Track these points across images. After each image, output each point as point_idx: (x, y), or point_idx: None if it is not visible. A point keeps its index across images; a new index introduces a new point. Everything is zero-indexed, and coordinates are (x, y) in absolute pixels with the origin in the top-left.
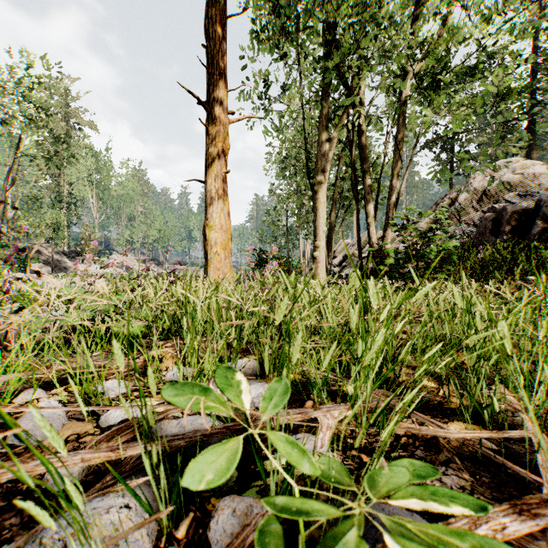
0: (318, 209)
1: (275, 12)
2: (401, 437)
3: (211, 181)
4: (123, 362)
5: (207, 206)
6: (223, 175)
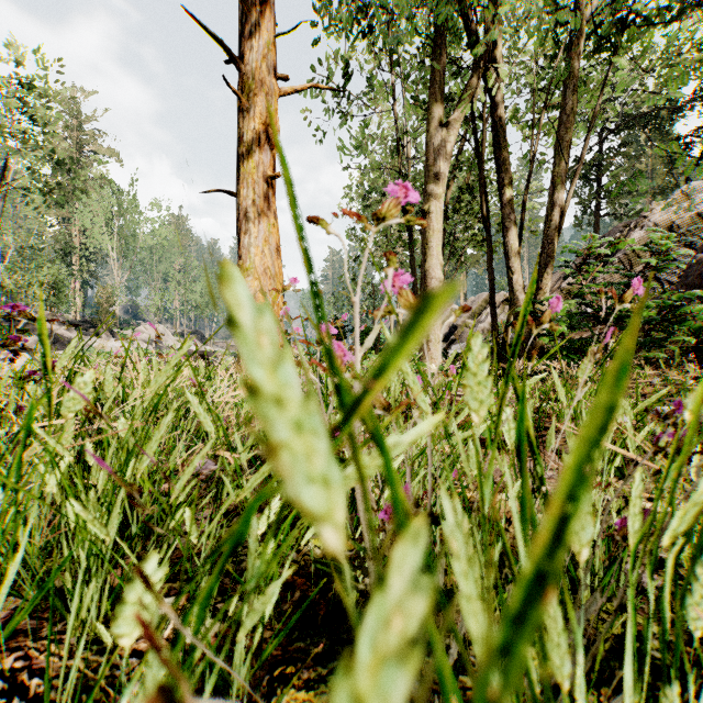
0: (429, 241)
1: None
2: None
3: (248, 191)
4: None
5: (240, 235)
6: (267, 183)
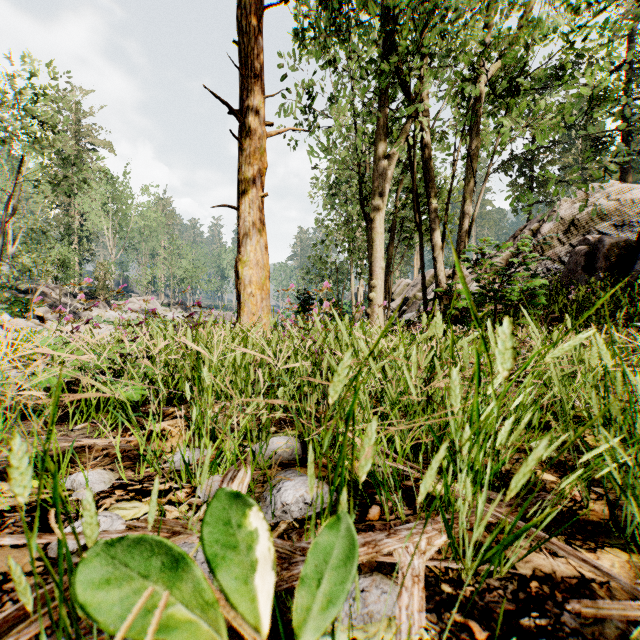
0: (374, 241)
1: (322, 4)
2: (528, 582)
3: (245, 206)
4: (27, 485)
5: (240, 237)
6: (259, 200)
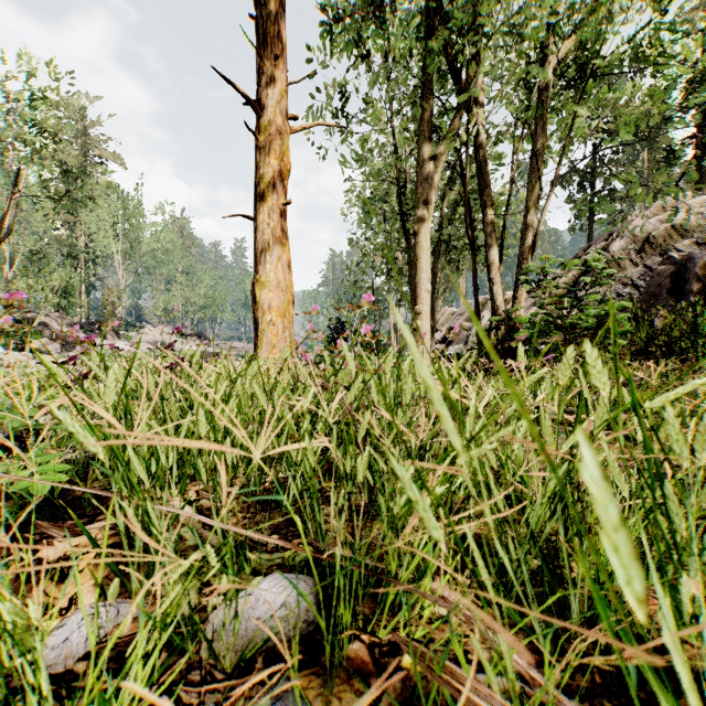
0: (419, 258)
1: None
2: None
3: (264, 216)
4: None
5: (257, 254)
6: (280, 209)
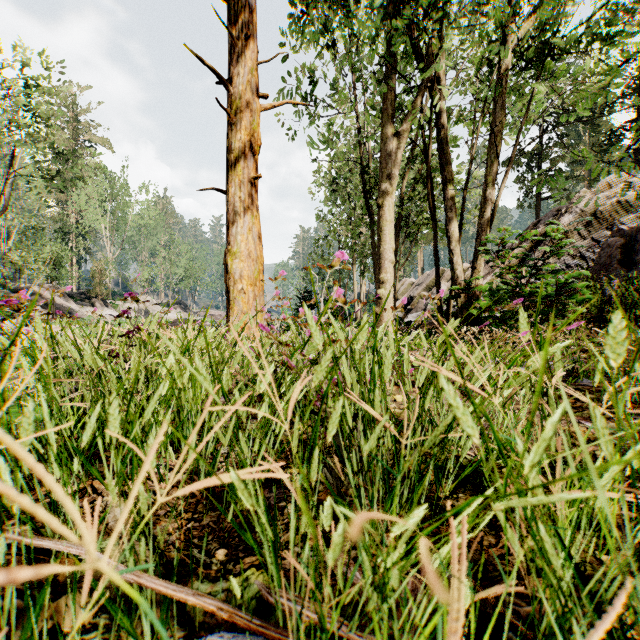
0: (383, 229)
1: None
2: None
3: (235, 189)
4: None
5: (229, 225)
6: (251, 182)
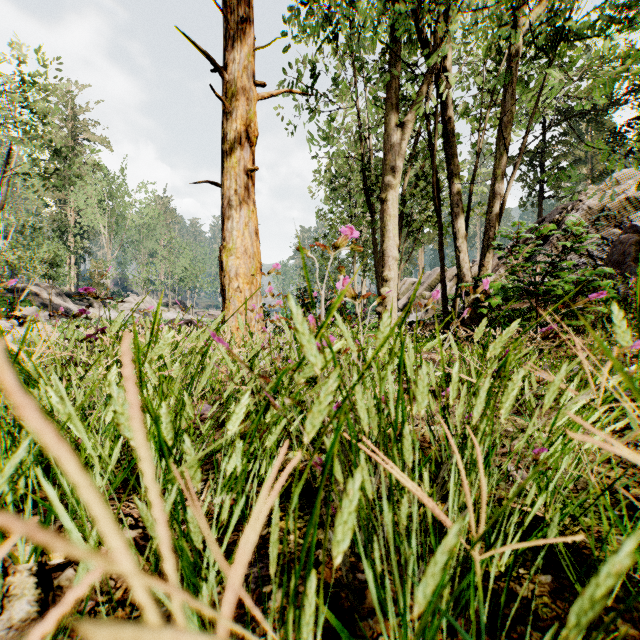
0: (387, 225)
1: None
2: None
3: (231, 182)
4: None
5: (224, 220)
6: (247, 175)
